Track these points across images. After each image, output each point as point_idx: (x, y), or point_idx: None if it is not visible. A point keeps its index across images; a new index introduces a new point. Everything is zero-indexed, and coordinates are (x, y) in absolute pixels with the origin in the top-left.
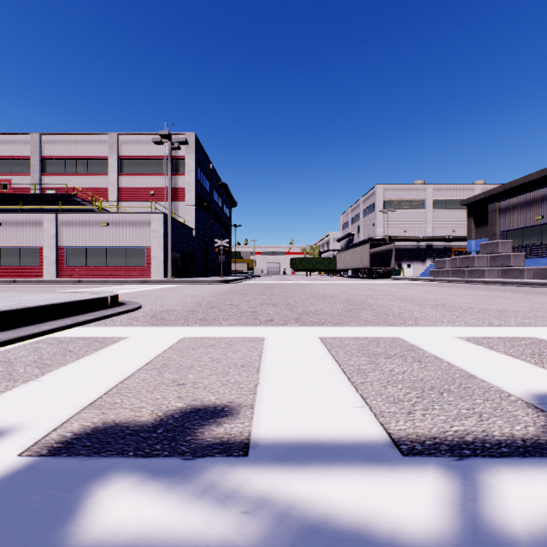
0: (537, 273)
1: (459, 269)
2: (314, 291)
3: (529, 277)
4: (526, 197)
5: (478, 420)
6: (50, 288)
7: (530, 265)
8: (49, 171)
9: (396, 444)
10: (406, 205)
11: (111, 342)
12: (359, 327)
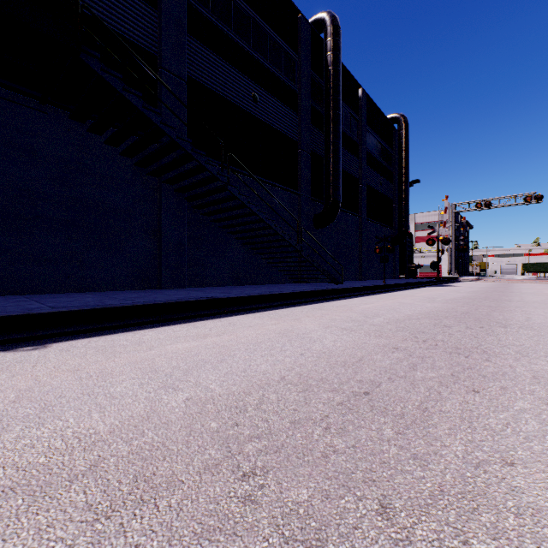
0: None
1: None
2: None
3: None
4: None
5: None
6: None
7: None
8: None
9: None
10: None
11: None
12: None
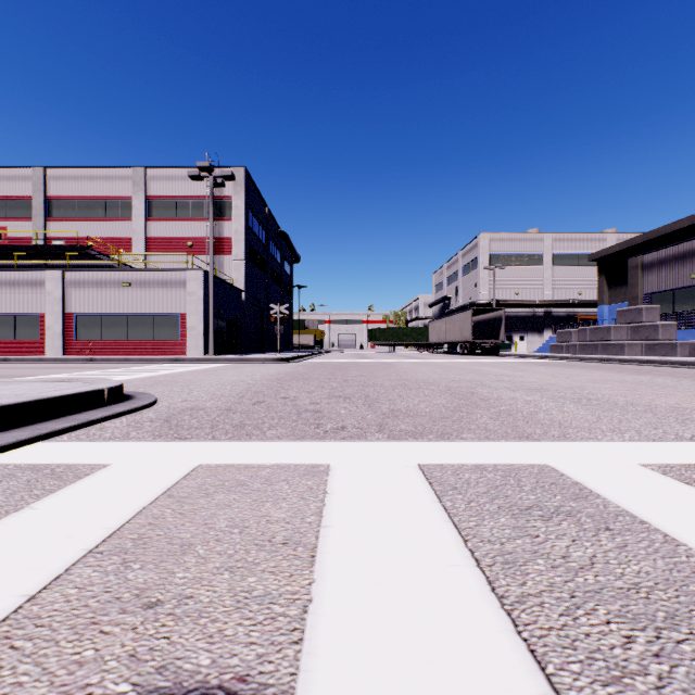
0: (694, 348)
1: (589, 343)
2: (401, 374)
3: (683, 354)
4: (677, 248)
5: None
6: (48, 370)
7: (684, 338)
8: (55, 215)
9: None
10: (518, 260)
11: (75, 476)
12: (478, 443)
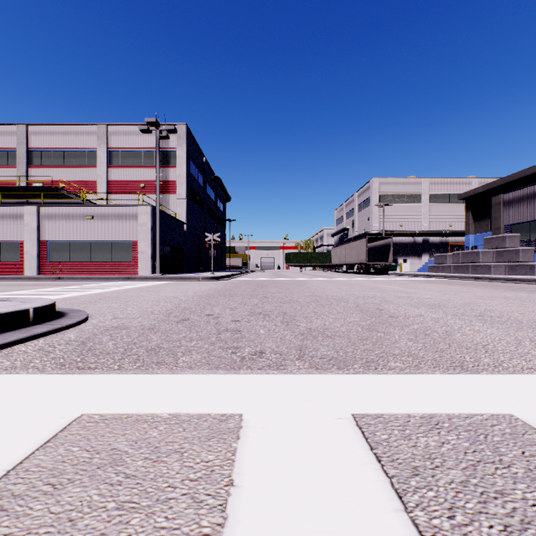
0: None
1: (462, 265)
2: (313, 290)
3: None
4: (533, 188)
5: None
6: (18, 287)
7: None
8: (35, 163)
9: None
10: (402, 199)
11: None
12: (412, 376)
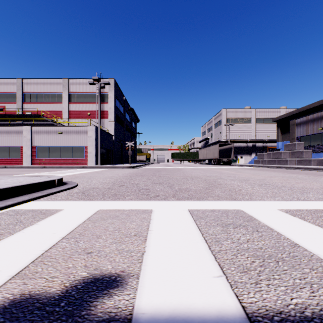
0: (319, 162)
1: (272, 159)
2: (185, 173)
3: (314, 164)
4: (312, 116)
5: (310, 291)
6: (26, 171)
7: (315, 157)
8: (27, 101)
9: (250, 320)
10: (240, 121)
11: (50, 213)
12: (214, 201)
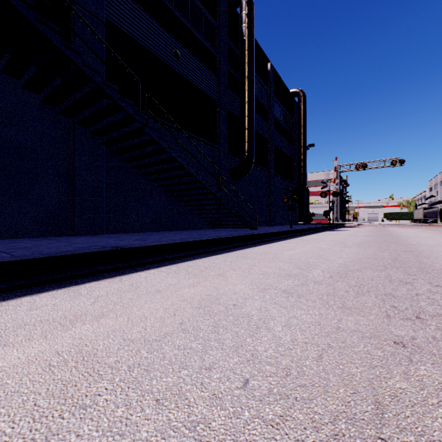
0: None
1: None
2: None
3: None
4: None
5: None
6: None
7: None
8: None
9: None
10: None
11: None
12: None
